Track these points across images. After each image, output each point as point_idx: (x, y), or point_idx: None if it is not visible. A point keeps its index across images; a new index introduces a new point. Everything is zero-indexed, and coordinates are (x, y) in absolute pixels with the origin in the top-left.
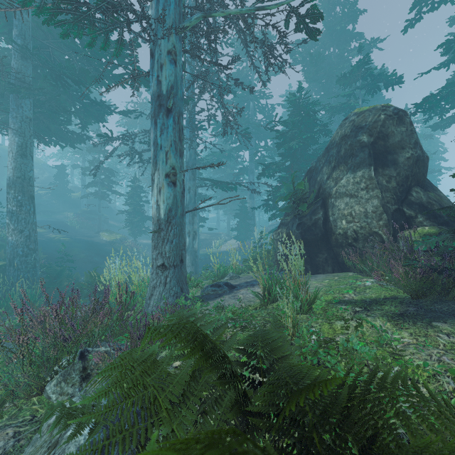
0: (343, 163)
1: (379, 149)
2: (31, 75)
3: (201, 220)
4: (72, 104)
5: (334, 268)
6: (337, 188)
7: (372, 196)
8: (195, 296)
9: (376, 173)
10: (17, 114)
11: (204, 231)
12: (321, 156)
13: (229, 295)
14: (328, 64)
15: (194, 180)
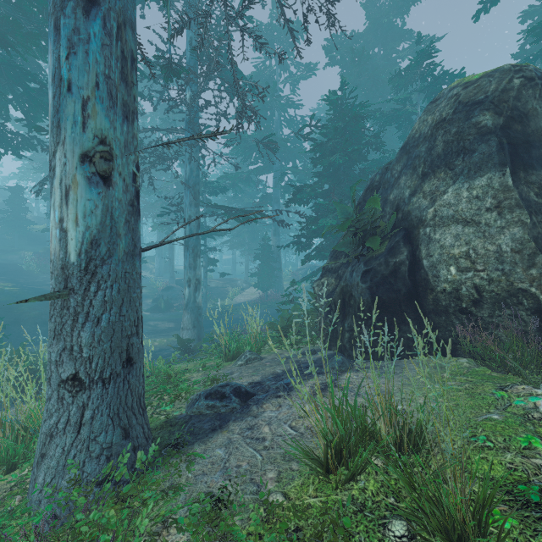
0: (444, 165)
1: (515, 138)
2: None
3: (210, 263)
4: (8, 87)
5: (428, 350)
6: (436, 209)
7: (511, 222)
8: (173, 417)
9: (516, 179)
10: None
11: (216, 276)
12: (394, 160)
13: (242, 424)
14: (372, 67)
15: (196, 207)
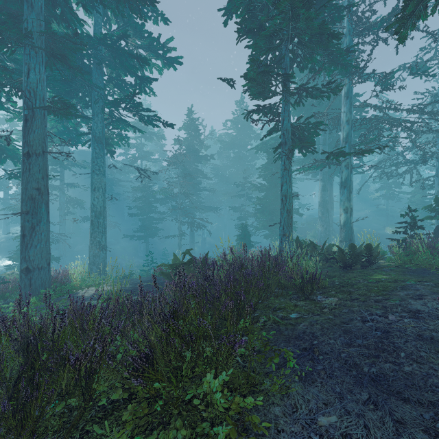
0: None
1: None
2: (327, 150)
3: None
4: None
5: None
6: None
7: None
8: None
9: None
10: (321, 172)
11: None
12: None
13: None
14: None
15: None
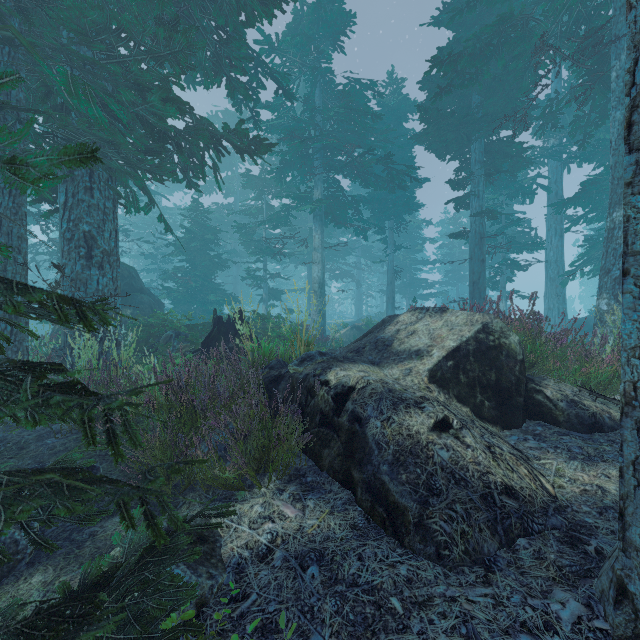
0: None
1: None
2: None
3: None
4: None
5: None
6: None
7: None
8: None
9: None
10: None
11: None
12: None
13: None
14: None
15: None
